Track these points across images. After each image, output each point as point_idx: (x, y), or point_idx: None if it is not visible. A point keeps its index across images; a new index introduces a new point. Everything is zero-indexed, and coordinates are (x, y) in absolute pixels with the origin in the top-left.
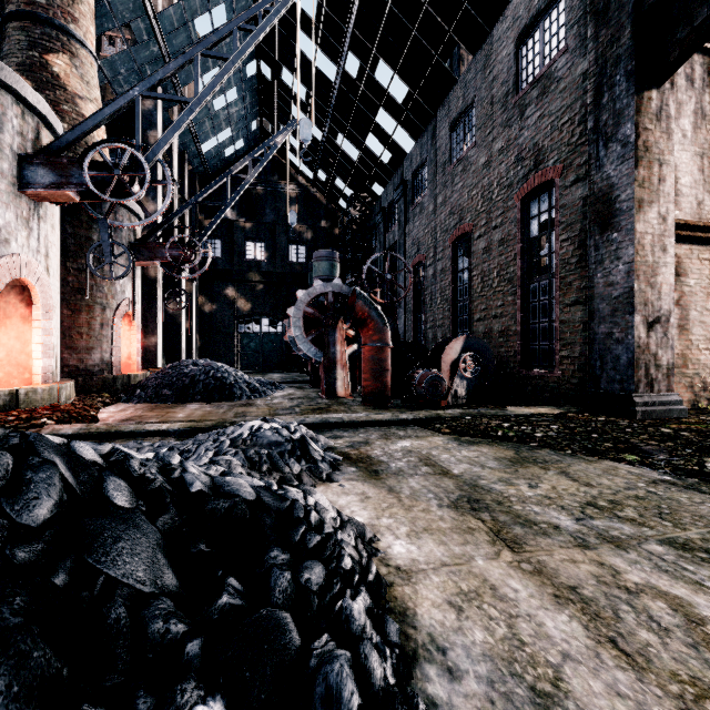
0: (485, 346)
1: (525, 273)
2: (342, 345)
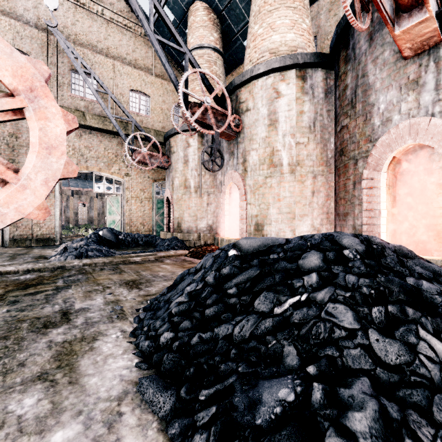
0: None
1: None
2: None
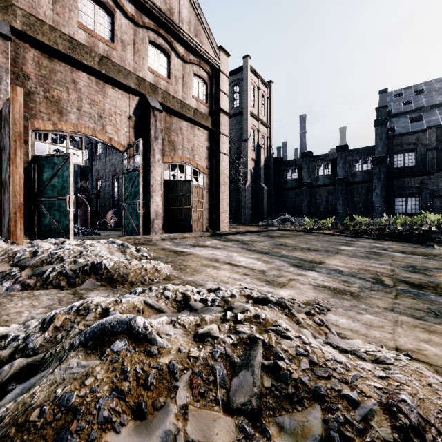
0: (120, 213)
1: None
2: None
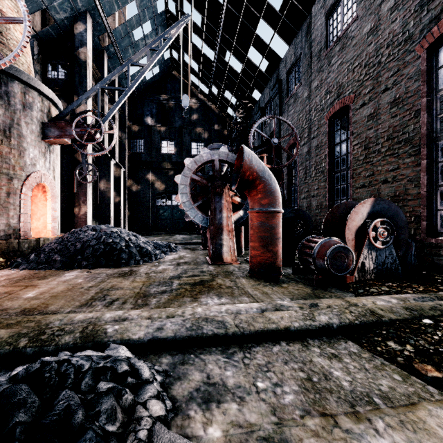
0: (396, 210)
1: (431, 130)
2: (228, 211)
